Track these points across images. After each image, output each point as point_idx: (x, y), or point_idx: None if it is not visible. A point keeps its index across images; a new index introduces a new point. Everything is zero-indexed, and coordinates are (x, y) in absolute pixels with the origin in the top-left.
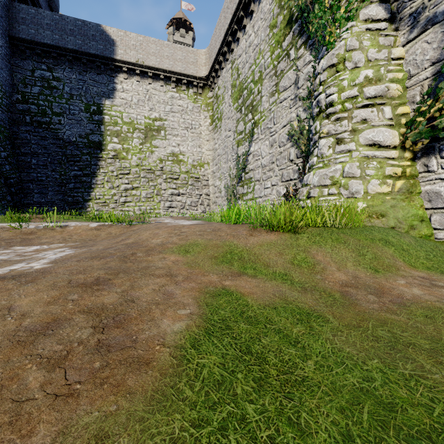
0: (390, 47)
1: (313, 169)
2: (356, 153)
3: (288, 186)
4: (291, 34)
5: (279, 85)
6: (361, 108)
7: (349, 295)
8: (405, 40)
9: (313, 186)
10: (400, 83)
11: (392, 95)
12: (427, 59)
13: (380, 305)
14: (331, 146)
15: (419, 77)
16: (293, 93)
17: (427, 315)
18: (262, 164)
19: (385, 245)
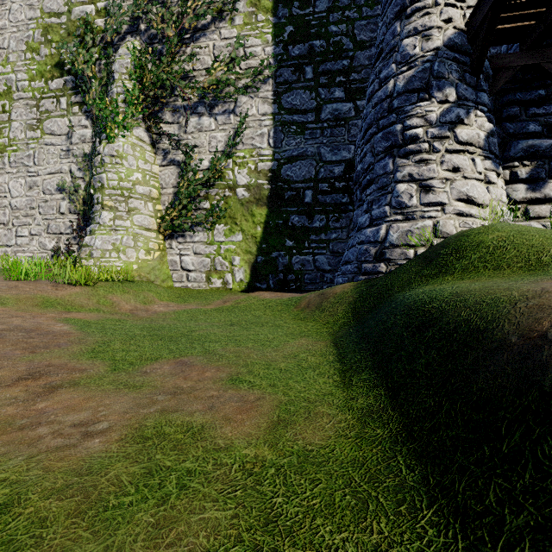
0: (153, 163)
1: (95, 233)
2: (131, 229)
3: (58, 239)
4: (63, 81)
5: (44, 124)
6: (134, 198)
7: (135, 313)
8: (161, 163)
9: (96, 248)
10: (158, 190)
11: (153, 196)
12: (171, 182)
13: (148, 314)
14: (112, 219)
15: (167, 191)
16: (66, 145)
17: (164, 314)
18: (12, 204)
19: (149, 291)
